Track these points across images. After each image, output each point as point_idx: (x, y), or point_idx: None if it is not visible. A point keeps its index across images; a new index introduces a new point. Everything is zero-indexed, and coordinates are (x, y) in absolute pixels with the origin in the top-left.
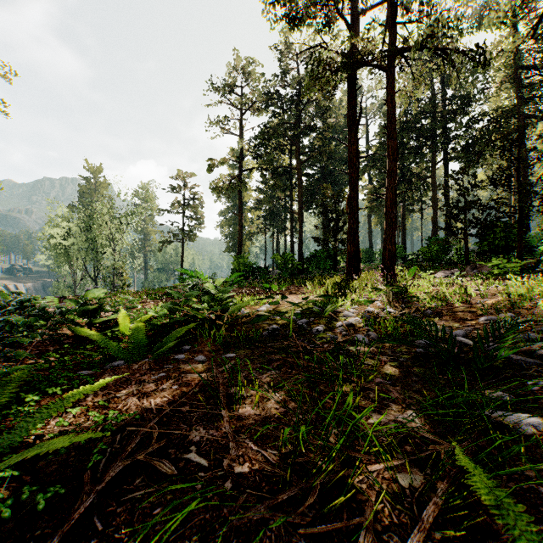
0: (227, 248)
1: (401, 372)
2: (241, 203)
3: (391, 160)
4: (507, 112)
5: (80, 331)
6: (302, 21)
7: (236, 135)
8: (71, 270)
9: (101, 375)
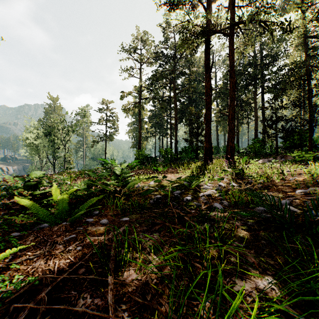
0: (132, 145)
1: (251, 236)
2: (140, 118)
3: (232, 91)
4: (300, 64)
5: (19, 201)
6: (177, 6)
7: (137, 77)
8: (39, 158)
9: (27, 236)
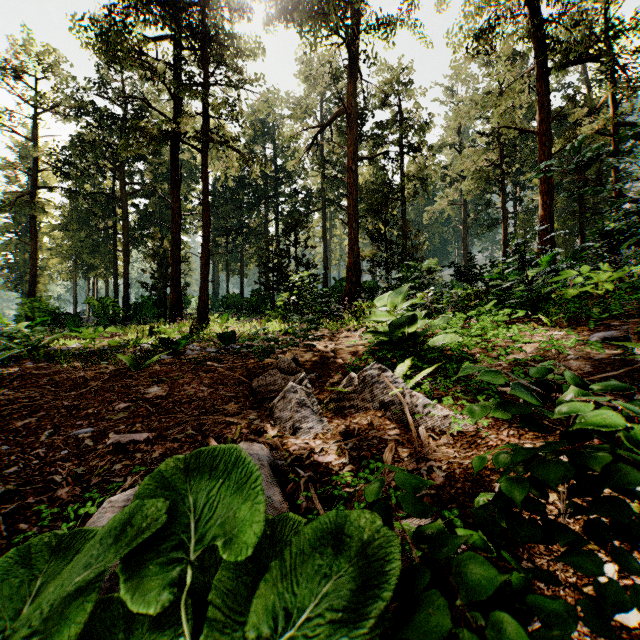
0: (5, 284)
1: None
2: (35, 229)
3: (205, 227)
4: (315, 194)
5: None
6: (122, 68)
7: (26, 137)
8: None
9: None
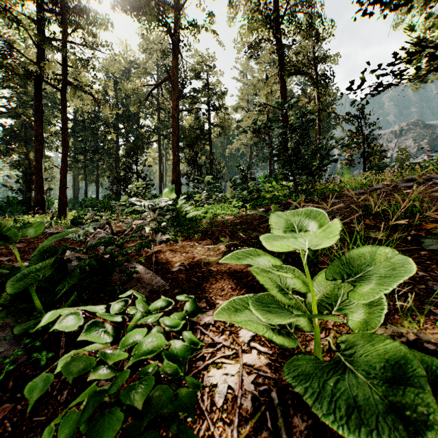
0: None
1: None
2: None
3: (64, 146)
4: (153, 130)
5: None
6: None
7: None
8: None
9: None
